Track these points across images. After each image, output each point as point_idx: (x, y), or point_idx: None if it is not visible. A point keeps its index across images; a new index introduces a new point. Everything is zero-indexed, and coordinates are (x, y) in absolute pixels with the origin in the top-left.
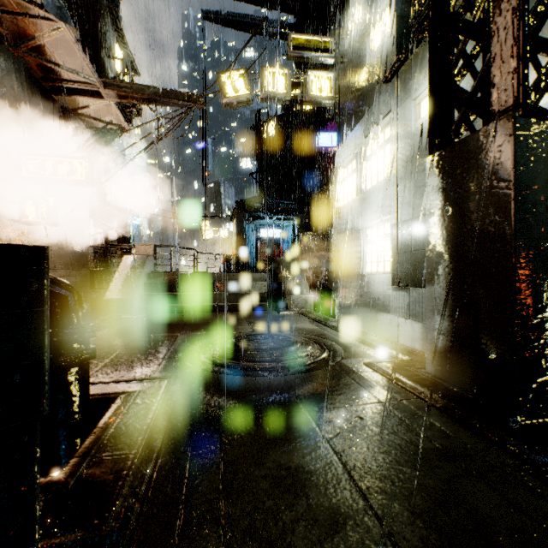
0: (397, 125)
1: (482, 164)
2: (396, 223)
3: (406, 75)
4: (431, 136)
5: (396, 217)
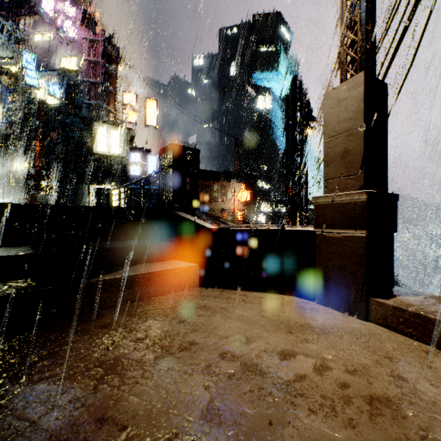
0: (4, 165)
1: (35, 199)
2: (3, 199)
3: (9, 151)
4: (25, 190)
5: (4, 197)
